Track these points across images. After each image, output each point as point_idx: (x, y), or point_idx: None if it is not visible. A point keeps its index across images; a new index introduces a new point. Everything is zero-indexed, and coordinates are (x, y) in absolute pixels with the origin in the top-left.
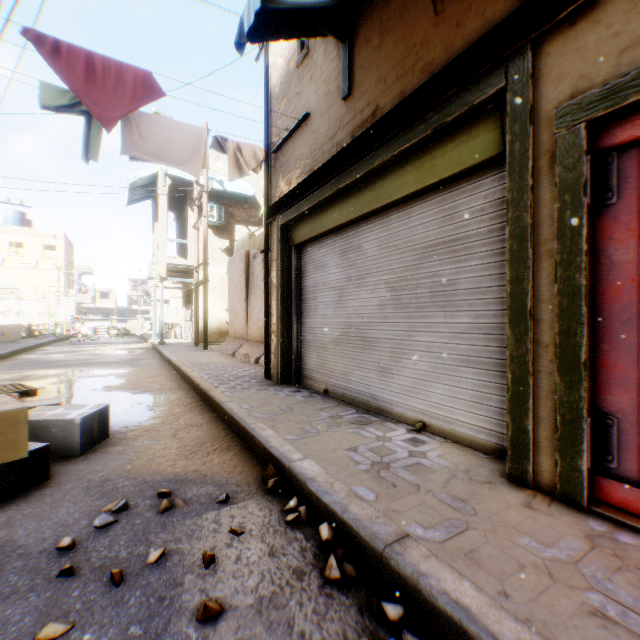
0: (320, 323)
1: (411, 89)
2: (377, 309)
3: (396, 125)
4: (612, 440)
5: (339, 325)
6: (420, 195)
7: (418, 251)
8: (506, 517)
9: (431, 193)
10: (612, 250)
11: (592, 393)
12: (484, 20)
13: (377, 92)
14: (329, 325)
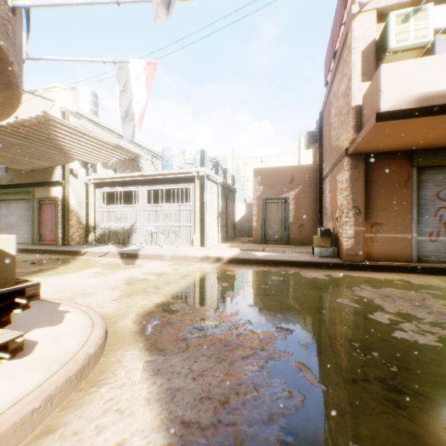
0: (0, 224)
1: (21, 181)
2: (17, 220)
3: (18, 187)
4: (43, 236)
5: (7, 224)
6: (25, 199)
7: (25, 210)
8: (26, 245)
9: (27, 199)
10: (43, 215)
11: (41, 231)
12: (31, 179)
13: (15, 177)
14: (3, 224)
